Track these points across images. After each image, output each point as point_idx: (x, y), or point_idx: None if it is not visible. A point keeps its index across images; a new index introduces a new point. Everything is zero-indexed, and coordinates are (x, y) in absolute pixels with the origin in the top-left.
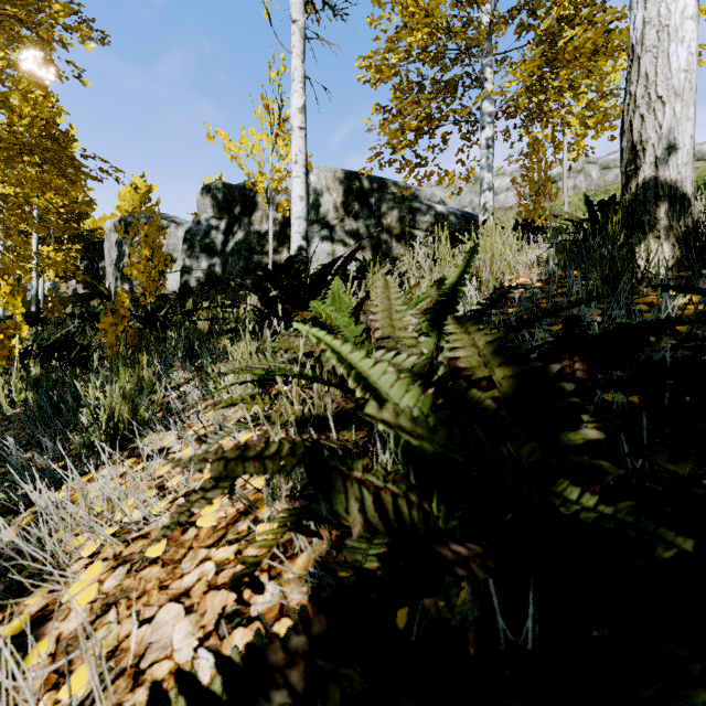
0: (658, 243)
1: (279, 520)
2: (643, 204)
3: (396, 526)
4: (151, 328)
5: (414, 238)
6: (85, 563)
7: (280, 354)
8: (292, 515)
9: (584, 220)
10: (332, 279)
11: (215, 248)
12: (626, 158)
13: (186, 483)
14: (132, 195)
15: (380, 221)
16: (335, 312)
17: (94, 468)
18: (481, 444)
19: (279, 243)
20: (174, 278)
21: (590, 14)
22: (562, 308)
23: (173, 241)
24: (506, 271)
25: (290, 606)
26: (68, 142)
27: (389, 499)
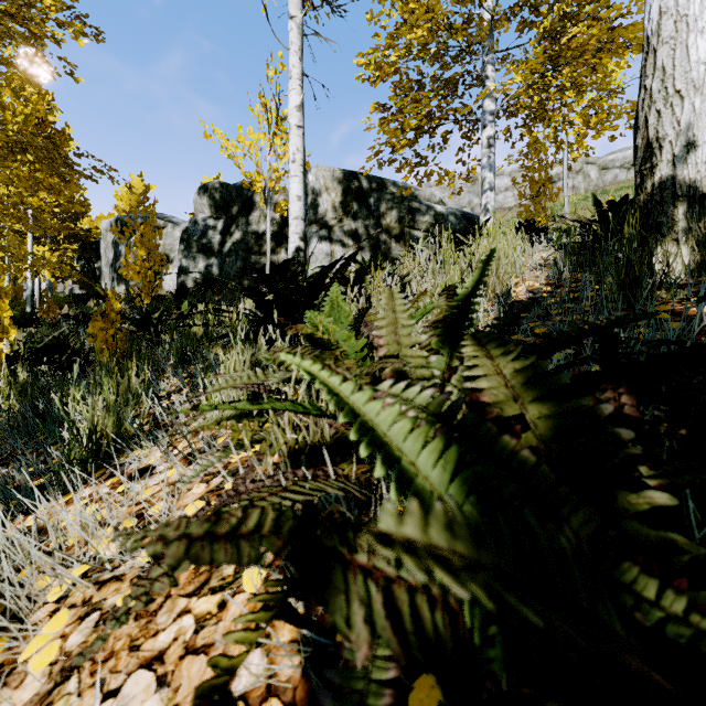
0: (675, 246)
1: (263, 597)
2: (660, 205)
3: (415, 642)
4: (145, 330)
5: (413, 239)
6: (50, 609)
7: (273, 370)
8: (280, 591)
9: (592, 221)
10: (330, 283)
11: (212, 249)
12: (640, 156)
13: (170, 511)
14: (130, 195)
15: (379, 221)
16: (334, 324)
17: (74, 487)
18: (538, 542)
19: (277, 243)
20: (171, 279)
21: (596, 10)
22: (599, 327)
23: (170, 241)
24: (513, 275)
25: (280, 681)
26: (64, 141)
27: (405, 596)
